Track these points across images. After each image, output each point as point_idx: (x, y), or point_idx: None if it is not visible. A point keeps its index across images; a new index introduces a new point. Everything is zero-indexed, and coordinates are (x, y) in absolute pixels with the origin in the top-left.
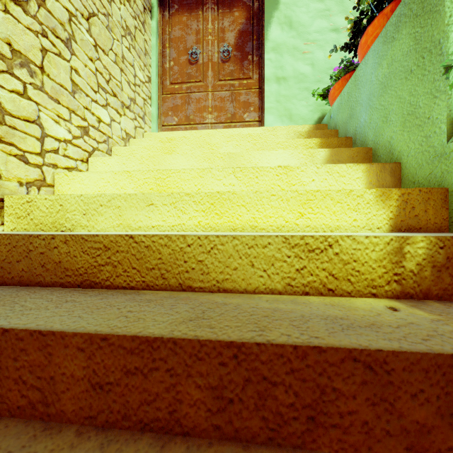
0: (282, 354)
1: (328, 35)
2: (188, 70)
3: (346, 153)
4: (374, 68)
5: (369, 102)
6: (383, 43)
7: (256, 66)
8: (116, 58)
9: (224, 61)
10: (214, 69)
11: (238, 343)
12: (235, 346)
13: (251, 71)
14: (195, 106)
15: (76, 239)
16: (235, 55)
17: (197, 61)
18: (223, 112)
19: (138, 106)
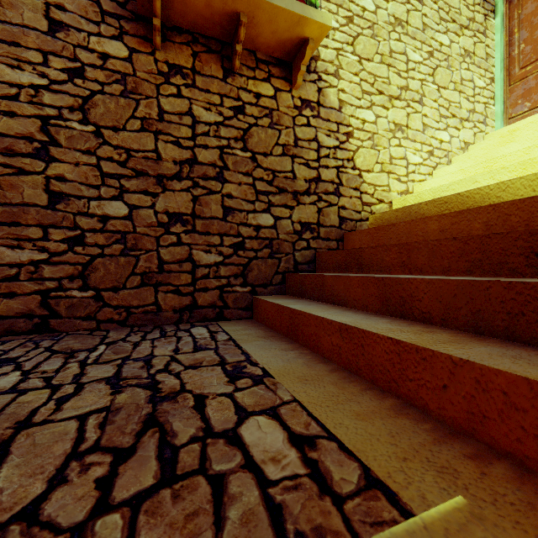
0: (513, 204)
1: None
2: None
3: None
4: None
5: None
6: None
7: None
8: (455, 85)
9: None
10: None
11: (494, 204)
12: (493, 205)
13: None
14: None
15: (431, 202)
16: None
17: None
18: None
19: (477, 113)
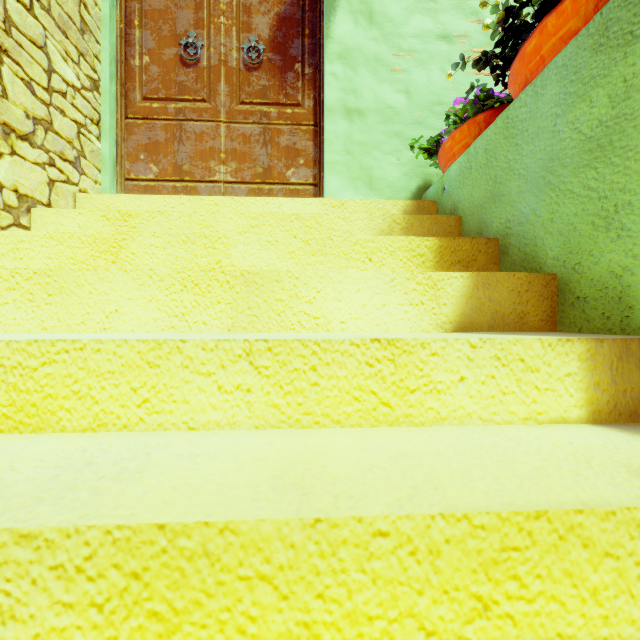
0: None
1: (433, 44)
2: (180, 76)
3: (506, 283)
4: (565, 104)
5: (546, 177)
6: (596, 49)
7: (309, 84)
8: None
9: (250, 67)
10: (230, 79)
11: None
12: None
13: (300, 92)
14: (194, 147)
15: None
16: (270, 59)
17: (197, 60)
18: (248, 162)
19: (60, 136)
